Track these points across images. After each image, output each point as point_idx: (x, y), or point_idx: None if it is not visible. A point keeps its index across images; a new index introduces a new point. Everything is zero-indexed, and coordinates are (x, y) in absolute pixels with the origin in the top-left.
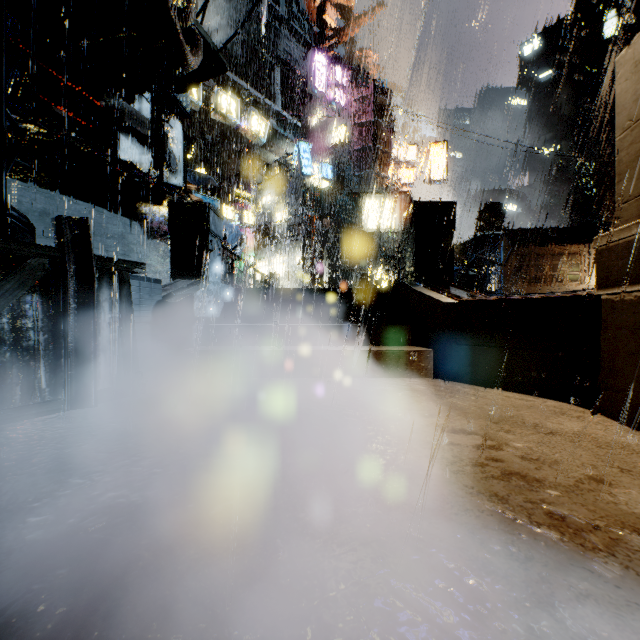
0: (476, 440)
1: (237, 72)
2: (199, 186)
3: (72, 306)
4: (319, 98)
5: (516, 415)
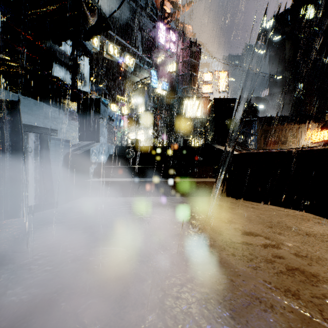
0: (262, 240)
1: (119, 35)
2: (98, 93)
3: (8, 155)
4: (161, 47)
5: (281, 221)
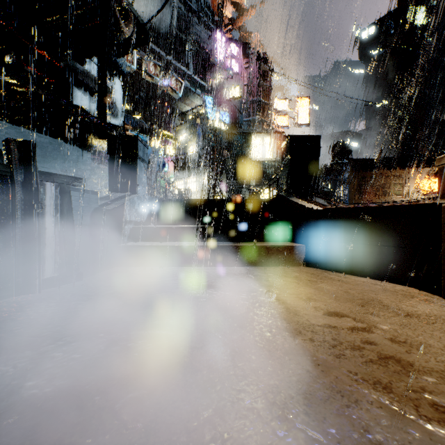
0: (349, 322)
1: (162, 48)
2: (134, 127)
3: (19, 212)
4: (219, 65)
5: (376, 298)
